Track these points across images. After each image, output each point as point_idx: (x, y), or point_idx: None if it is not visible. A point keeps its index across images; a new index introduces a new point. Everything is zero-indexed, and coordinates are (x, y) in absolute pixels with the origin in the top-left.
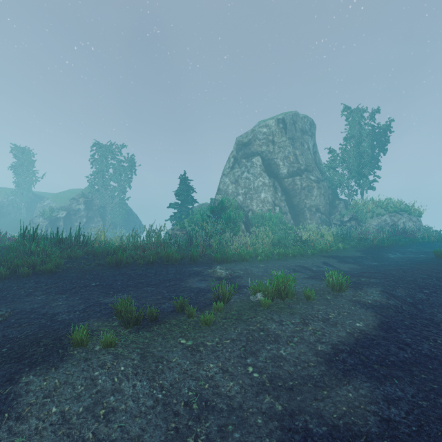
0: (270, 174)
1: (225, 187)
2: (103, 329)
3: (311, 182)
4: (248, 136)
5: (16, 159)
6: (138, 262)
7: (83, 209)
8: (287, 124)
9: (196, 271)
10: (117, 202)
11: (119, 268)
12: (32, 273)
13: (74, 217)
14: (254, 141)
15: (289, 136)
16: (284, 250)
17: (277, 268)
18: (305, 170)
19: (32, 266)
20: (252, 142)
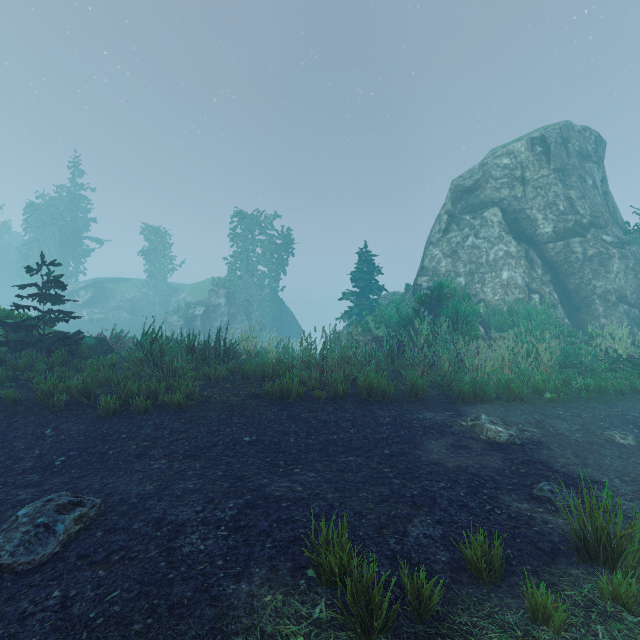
0: (518, 237)
1: (433, 264)
2: (292, 637)
3: (606, 247)
4: (473, 175)
5: (149, 242)
6: (317, 395)
7: (224, 304)
8: (551, 145)
9: (435, 423)
10: (266, 293)
11: (285, 404)
12: (152, 405)
13: (214, 314)
14: (485, 182)
15: (556, 166)
16: (592, 379)
17: (609, 425)
18: (591, 225)
19: (153, 393)
20: (481, 185)
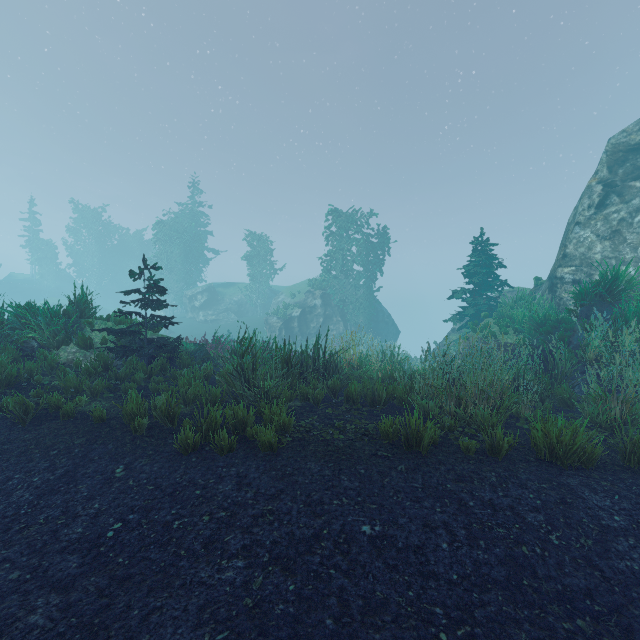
0: None
1: (582, 250)
2: None
3: None
4: None
5: (253, 248)
6: (462, 445)
7: (320, 305)
8: None
9: None
10: (361, 293)
11: (415, 457)
12: (239, 438)
13: (310, 316)
14: None
15: None
16: None
17: None
18: None
19: (240, 422)
20: None
